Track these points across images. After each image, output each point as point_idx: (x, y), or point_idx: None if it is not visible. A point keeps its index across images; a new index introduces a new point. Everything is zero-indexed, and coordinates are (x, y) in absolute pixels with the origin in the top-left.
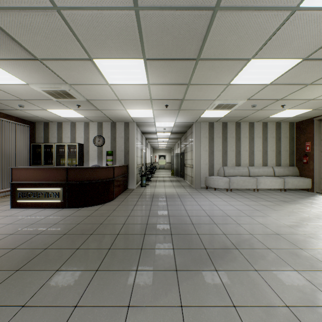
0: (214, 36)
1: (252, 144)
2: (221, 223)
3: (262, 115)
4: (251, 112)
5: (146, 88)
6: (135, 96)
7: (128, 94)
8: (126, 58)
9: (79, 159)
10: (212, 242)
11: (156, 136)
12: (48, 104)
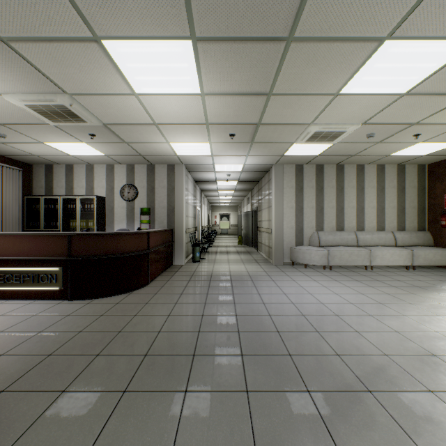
0: None
1: (361, 198)
2: (326, 330)
3: (380, 153)
4: (364, 147)
5: (198, 103)
6: (180, 118)
7: (170, 114)
8: (159, 37)
9: (98, 220)
10: (318, 375)
11: (216, 186)
12: (44, 132)
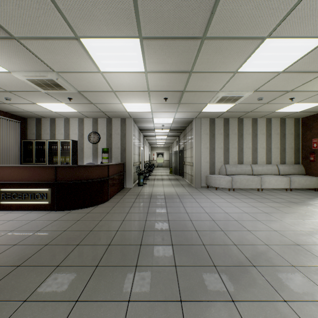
0: (226, 3)
1: (255, 141)
2: (228, 230)
3: (267, 110)
4: (256, 106)
5: (143, 77)
6: (131, 87)
7: (123, 85)
8: (118, 37)
9: (72, 157)
10: (221, 257)
11: (154, 133)
12: (37, 97)
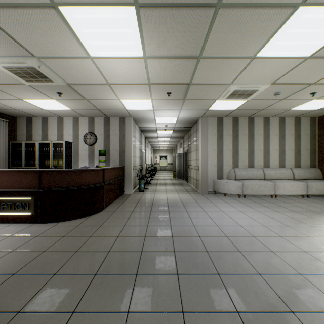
0: None
1: (267, 142)
2: (247, 250)
3: (282, 108)
4: (271, 103)
5: (141, 65)
6: (128, 79)
7: (119, 75)
8: (107, 4)
9: (66, 160)
10: (245, 295)
11: (157, 134)
12: (21, 91)
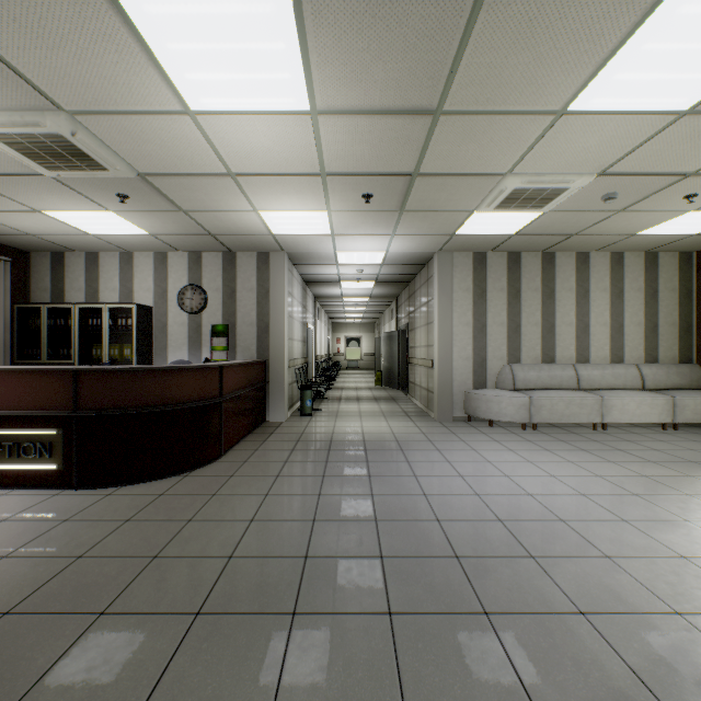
0: None
1: (584, 308)
2: (549, 555)
3: (620, 230)
4: (594, 219)
5: (306, 130)
6: (276, 163)
7: (256, 155)
8: None
9: (139, 346)
10: (551, 667)
11: (340, 290)
12: (37, 191)
